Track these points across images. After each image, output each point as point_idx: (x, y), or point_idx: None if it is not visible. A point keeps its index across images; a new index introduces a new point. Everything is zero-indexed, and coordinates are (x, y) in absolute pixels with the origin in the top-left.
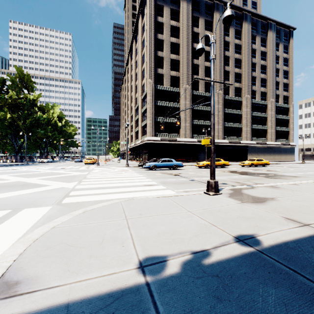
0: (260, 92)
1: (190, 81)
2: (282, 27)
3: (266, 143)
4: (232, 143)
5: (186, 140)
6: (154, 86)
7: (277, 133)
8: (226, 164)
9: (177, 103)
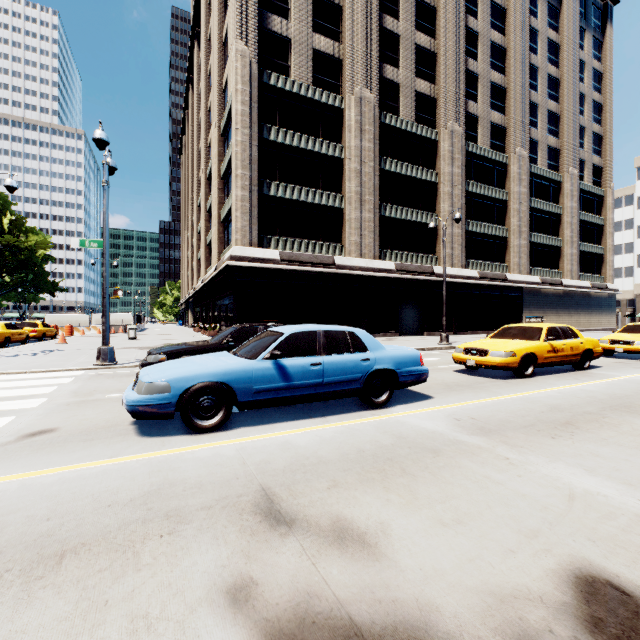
0: (546, 147)
1: (374, 78)
2: None
3: (562, 284)
4: (487, 278)
5: (364, 265)
6: (259, 73)
7: (580, 259)
8: (596, 351)
9: (336, 144)
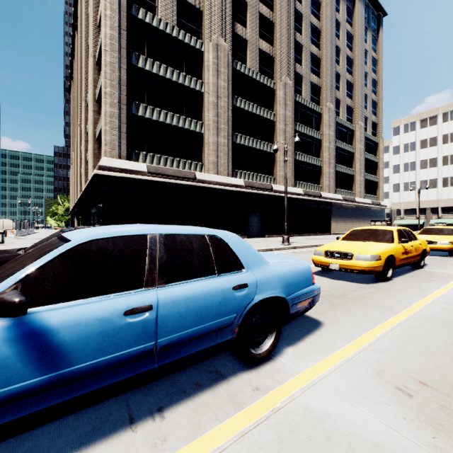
0: (345, 105)
1: (228, 31)
2: (371, 5)
3: (355, 201)
4: (309, 195)
5: (220, 180)
6: (128, 5)
7: (365, 184)
8: (427, 251)
9: (197, 80)
